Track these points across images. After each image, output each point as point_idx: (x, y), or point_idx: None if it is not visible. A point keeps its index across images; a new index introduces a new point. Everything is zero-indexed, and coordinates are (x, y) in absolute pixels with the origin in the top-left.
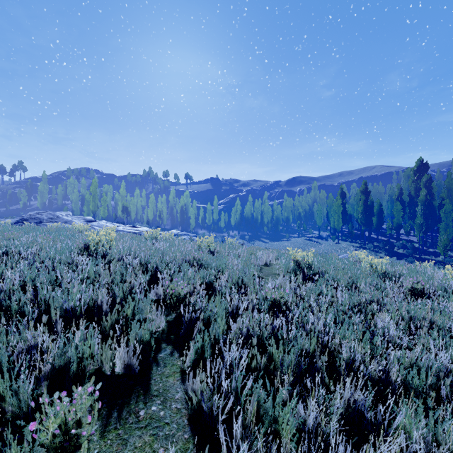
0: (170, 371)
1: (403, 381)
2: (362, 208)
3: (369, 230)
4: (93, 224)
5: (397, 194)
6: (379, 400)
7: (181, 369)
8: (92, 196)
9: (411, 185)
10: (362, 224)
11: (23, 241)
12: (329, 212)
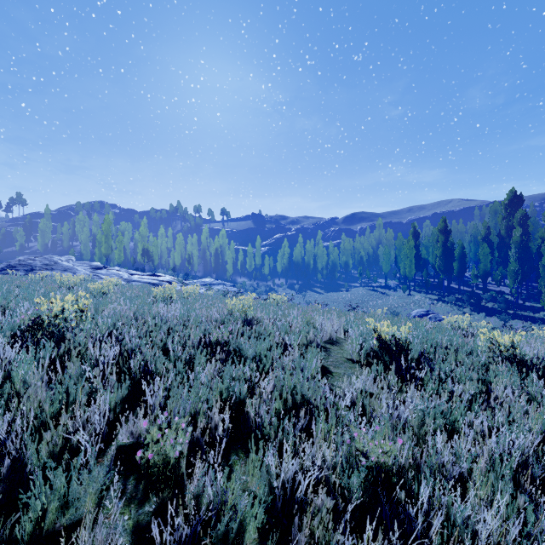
0: None
1: None
2: (440, 251)
3: (448, 278)
4: (100, 272)
5: (483, 233)
6: None
7: None
8: (104, 236)
9: (501, 222)
10: (441, 271)
11: None
12: (398, 256)
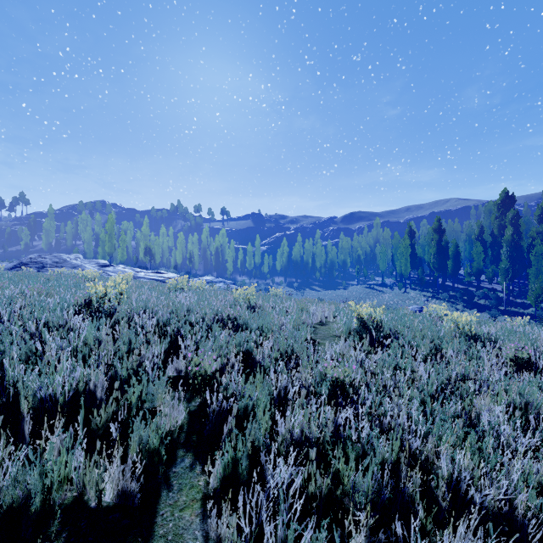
0: (187, 499)
1: (536, 515)
2: (434, 250)
3: (443, 276)
4: (107, 270)
5: (477, 233)
6: (500, 542)
7: (204, 493)
8: (108, 235)
9: (494, 221)
10: (435, 269)
11: (8, 293)
12: (395, 255)
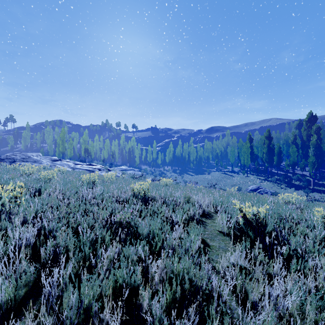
0: None
1: None
2: (266, 150)
3: (270, 166)
4: (56, 163)
5: (292, 139)
6: None
7: None
8: (61, 140)
9: (303, 132)
10: (266, 162)
11: None
12: (239, 153)
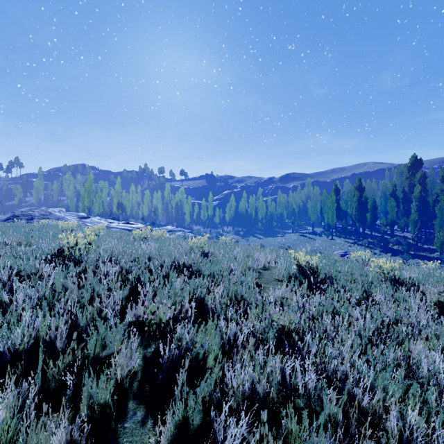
0: None
1: None
2: (356, 204)
3: (362, 226)
4: (85, 221)
5: (391, 190)
6: None
7: None
8: (87, 192)
9: (405, 181)
10: (357, 220)
11: None
12: (323, 208)
